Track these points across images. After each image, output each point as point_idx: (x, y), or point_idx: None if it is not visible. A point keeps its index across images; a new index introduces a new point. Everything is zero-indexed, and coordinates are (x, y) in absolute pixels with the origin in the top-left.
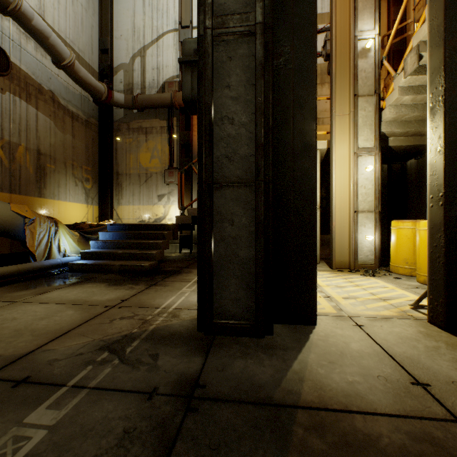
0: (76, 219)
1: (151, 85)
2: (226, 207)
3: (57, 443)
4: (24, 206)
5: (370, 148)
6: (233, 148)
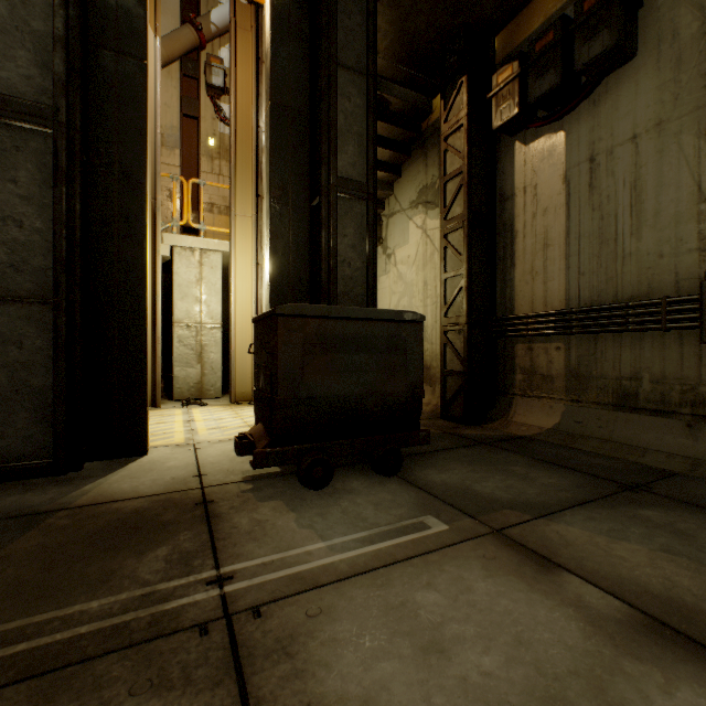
0: None
1: None
2: (11, 326)
3: None
4: None
5: None
6: (23, 257)
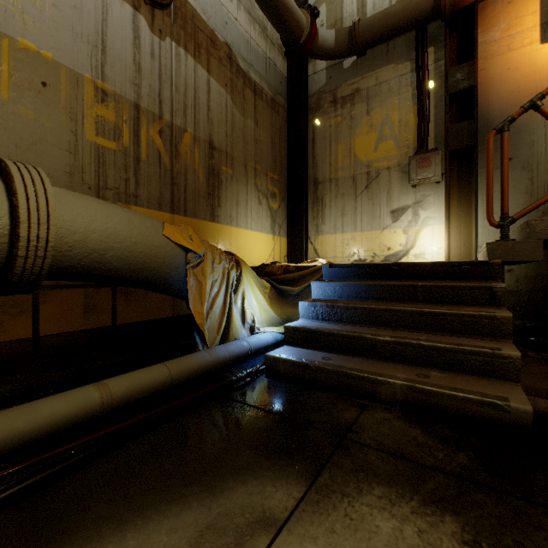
0: (258, 259)
1: (377, 5)
2: None
3: None
4: (187, 229)
5: None
6: None
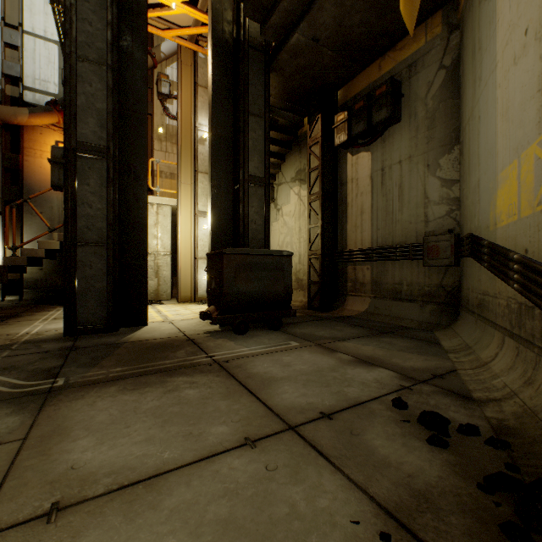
0: None
1: None
2: (86, 258)
3: (5, 364)
4: None
5: (206, 212)
6: (92, 223)
